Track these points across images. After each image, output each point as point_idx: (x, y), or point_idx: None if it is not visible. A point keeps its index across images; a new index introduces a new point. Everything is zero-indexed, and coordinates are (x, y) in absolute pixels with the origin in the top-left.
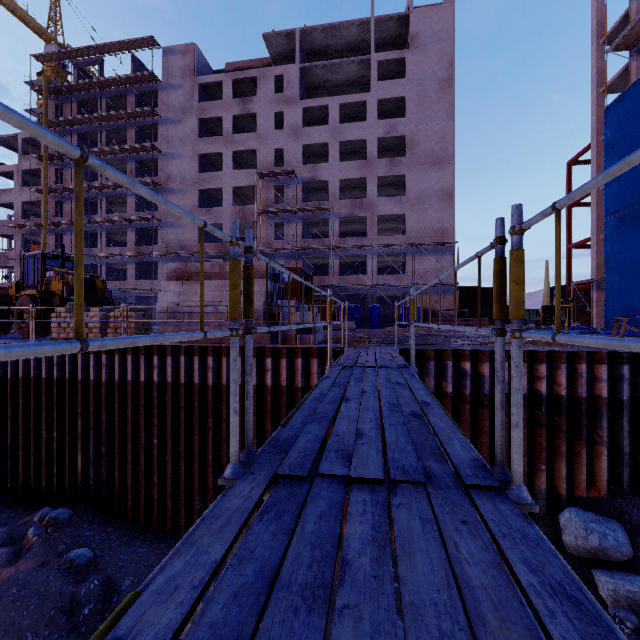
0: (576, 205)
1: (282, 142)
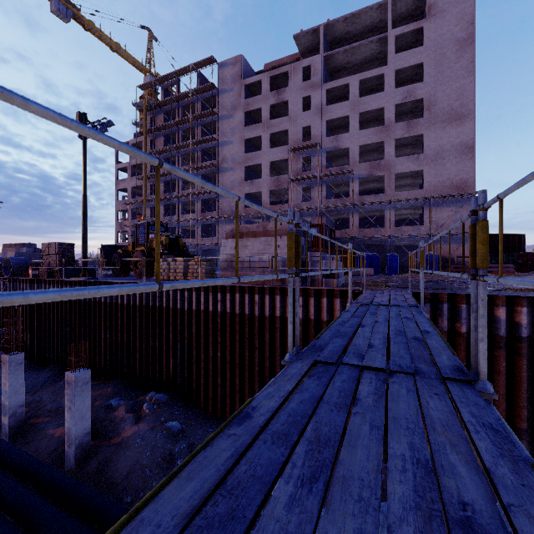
0: None
1: (309, 121)
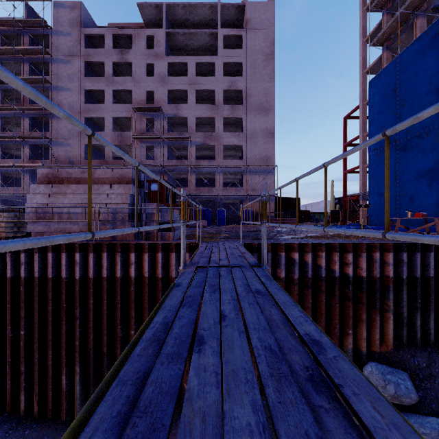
0: (349, 145)
1: (152, 86)
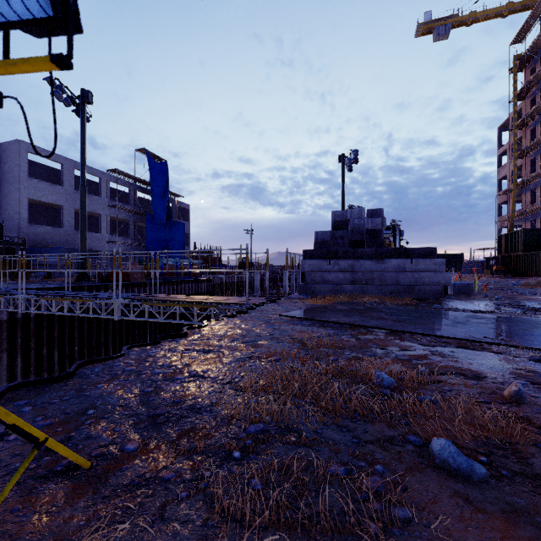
0: None
1: None
